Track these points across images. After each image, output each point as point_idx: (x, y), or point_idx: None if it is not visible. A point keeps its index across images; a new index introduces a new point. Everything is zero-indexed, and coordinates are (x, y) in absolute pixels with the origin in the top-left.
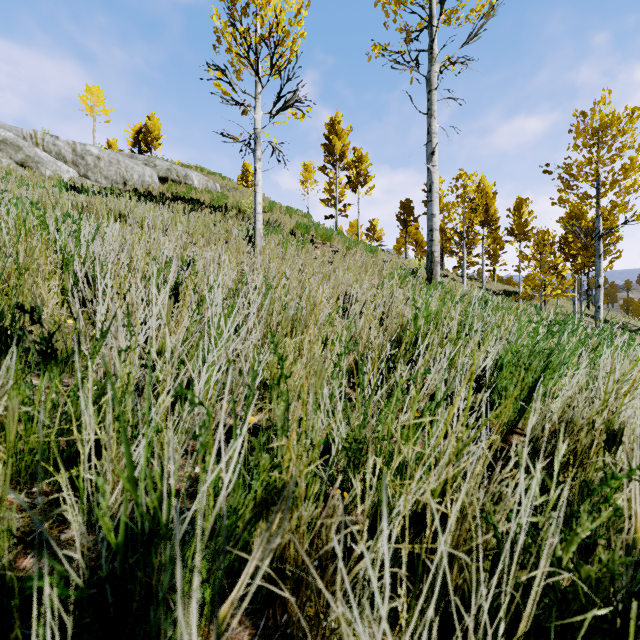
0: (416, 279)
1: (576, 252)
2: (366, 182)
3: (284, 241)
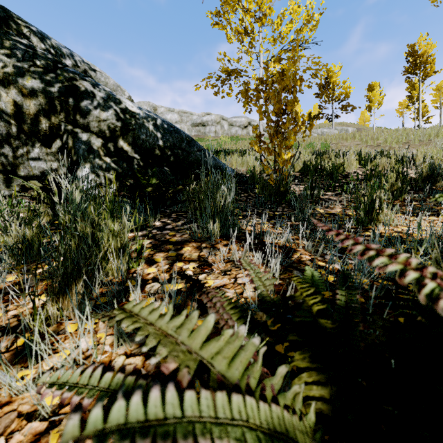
0: None
1: None
2: None
3: None
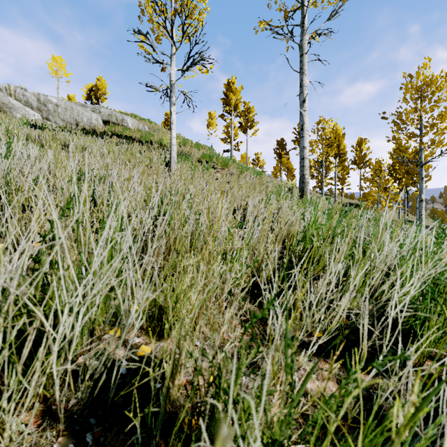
0: (292, 195)
1: (401, 176)
2: (252, 126)
3: (193, 166)
